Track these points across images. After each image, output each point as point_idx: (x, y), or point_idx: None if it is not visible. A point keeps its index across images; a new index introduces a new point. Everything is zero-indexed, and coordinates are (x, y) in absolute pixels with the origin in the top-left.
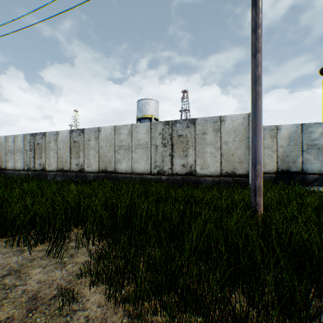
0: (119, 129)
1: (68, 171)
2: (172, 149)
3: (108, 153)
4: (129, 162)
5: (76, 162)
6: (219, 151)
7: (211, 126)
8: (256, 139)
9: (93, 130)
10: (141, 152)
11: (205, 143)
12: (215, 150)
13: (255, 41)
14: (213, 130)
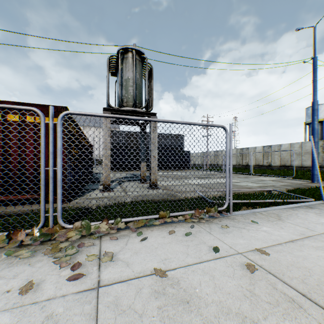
0: (293, 145)
1: (261, 165)
2: None
3: (286, 157)
4: (299, 161)
5: (266, 161)
6: None
7: None
8: None
9: (276, 146)
10: (307, 156)
11: None
12: None
13: None
14: None
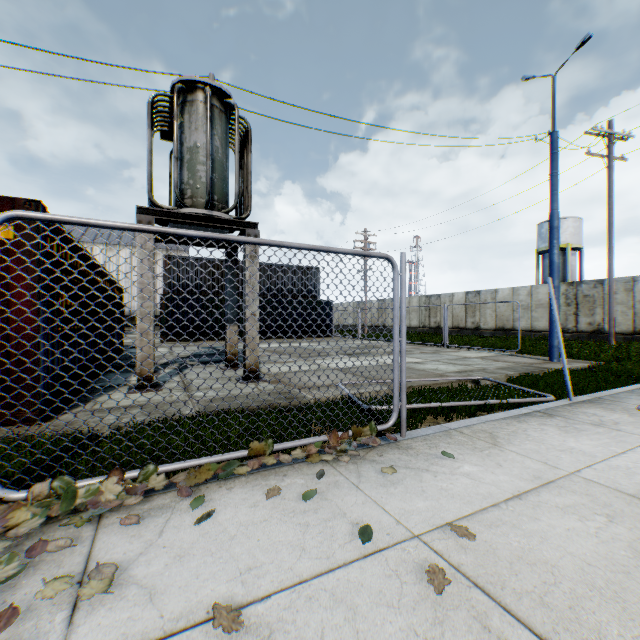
0: (517, 290)
1: (463, 328)
2: (576, 308)
3: (505, 312)
4: (528, 320)
5: (471, 320)
6: (630, 310)
7: (620, 286)
8: (608, 309)
9: (489, 292)
10: (541, 311)
11: (614, 302)
12: (625, 309)
13: (607, 259)
14: (623, 290)
